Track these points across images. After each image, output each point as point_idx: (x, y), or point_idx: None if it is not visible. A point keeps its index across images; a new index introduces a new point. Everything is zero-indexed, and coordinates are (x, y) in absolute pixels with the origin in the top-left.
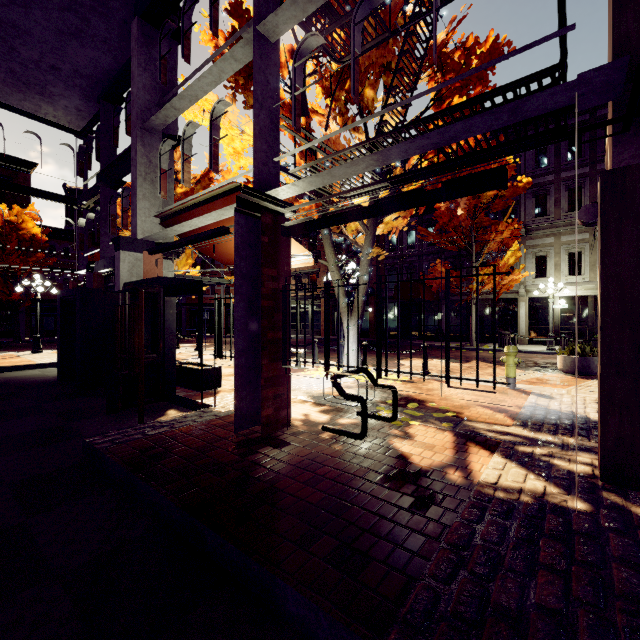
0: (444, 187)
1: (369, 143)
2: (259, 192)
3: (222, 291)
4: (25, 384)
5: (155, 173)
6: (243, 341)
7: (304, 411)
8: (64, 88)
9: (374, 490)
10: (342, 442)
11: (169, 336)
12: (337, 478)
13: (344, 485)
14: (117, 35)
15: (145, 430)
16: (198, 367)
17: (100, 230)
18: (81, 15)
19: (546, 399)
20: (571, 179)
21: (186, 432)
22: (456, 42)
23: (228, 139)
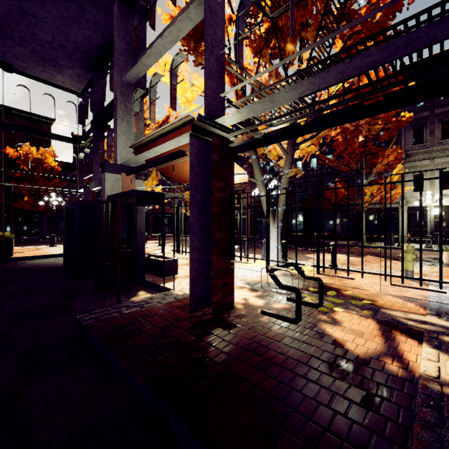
0: (383, 100)
1: (304, 72)
2: (209, 120)
3: (176, 204)
4: (42, 269)
5: (130, 115)
6: (197, 240)
7: (243, 296)
8: (69, 61)
9: (320, 378)
10: (280, 325)
11: (140, 235)
12: (283, 363)
13: (291, 371)
14: (104, 18)
15: (121, 309)
16: (161, 259)
17: (93, 160)
18: (79, 4)
19: (446, 290)
20: (444, 114)
21: (152, 312)
22: (360, 3)
23: (182, 91)
